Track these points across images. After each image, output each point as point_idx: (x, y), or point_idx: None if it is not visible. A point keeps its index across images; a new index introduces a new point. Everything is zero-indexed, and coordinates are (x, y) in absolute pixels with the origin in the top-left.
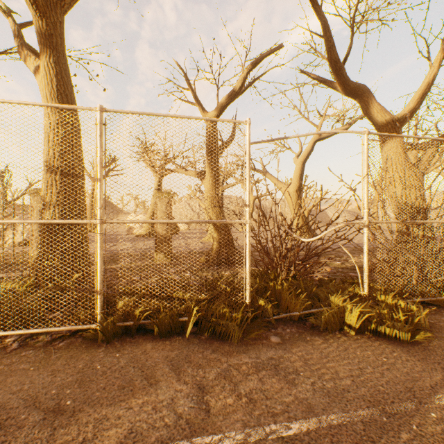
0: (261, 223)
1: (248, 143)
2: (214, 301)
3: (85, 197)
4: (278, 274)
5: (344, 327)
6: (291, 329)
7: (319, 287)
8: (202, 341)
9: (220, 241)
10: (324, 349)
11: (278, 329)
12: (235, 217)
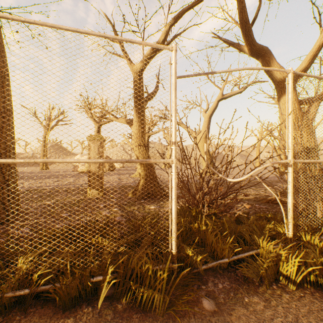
0: (183, 163)
1: (174, 72)
2: (136, 248)
3: (13, 137)
4: (199, 210)
5: (280, 277)
6: (224, 284)
7: (241, 225)
8: (117, 315)
9: (145, 178)
10: (272, 322)
11: (209, 285)
12: (158, 158)
